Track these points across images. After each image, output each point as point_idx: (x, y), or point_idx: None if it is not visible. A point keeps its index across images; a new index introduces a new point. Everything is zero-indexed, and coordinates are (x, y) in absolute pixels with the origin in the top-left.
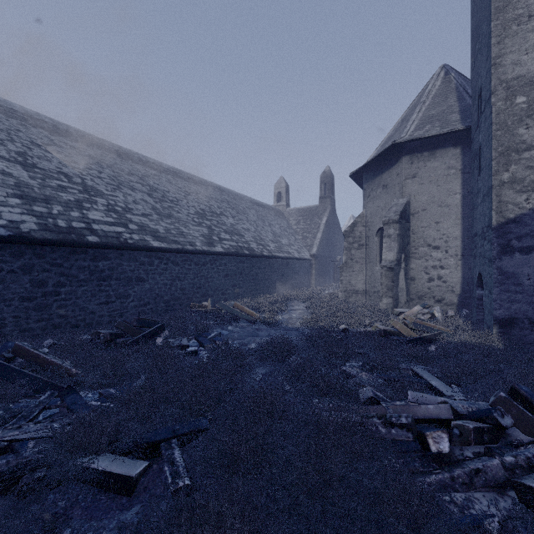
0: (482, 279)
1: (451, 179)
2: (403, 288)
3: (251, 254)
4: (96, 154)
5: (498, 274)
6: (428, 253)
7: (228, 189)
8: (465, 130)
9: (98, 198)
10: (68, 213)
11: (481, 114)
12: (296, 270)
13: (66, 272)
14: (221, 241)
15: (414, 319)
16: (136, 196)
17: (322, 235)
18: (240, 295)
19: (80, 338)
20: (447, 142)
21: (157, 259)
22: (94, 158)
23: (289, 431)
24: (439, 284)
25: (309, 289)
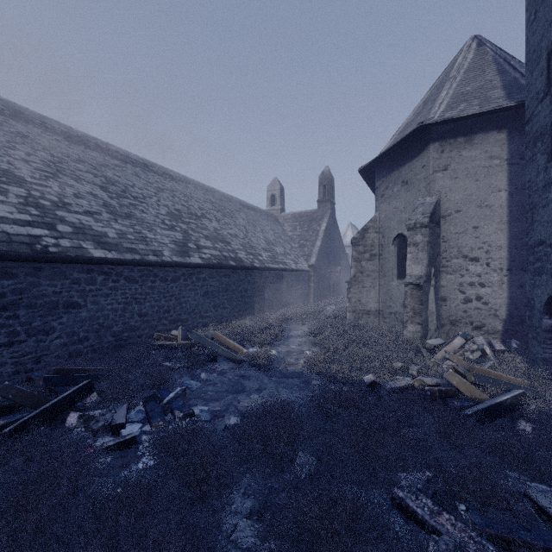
0: None
1: (494, 172)
2: (433, 311)
3: (239, 265)
4: (29, 133)
5: None
6: (464, 266)
7: (213, 189)
8: (513, 108)
9: (13, 186)
10: None
11: None
12: (293, 284)
13: None
14: (200, 249)
15: (462, 361)
16: (81, 188)
17: (321, 243)
18: (225, 318)
19: None
20: (489, 124)
21: (101, 275)
22: (24, 137)
23: None
24: (478, 306)
25: (308, 305)
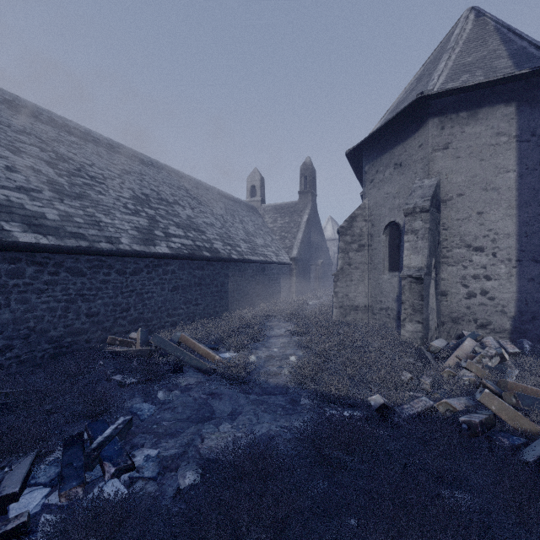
0: None
1: (502, 151)
2: (433, 307)
3: (214, 256)
4: None
5: None
6: (467, 256)
7: (189, 176)
8: (523, 78)
9: None
10: None
11: None
12: (274, 277)
13: None
14: (168, 238)
15: (483, 370)
16: (18, 161)
17: (303, 235)
18: (198, 315)
19: None
20: (495, 96)
21: (31, 266)
22: None
23: None
24: (483, 301)
25: (290, 299)
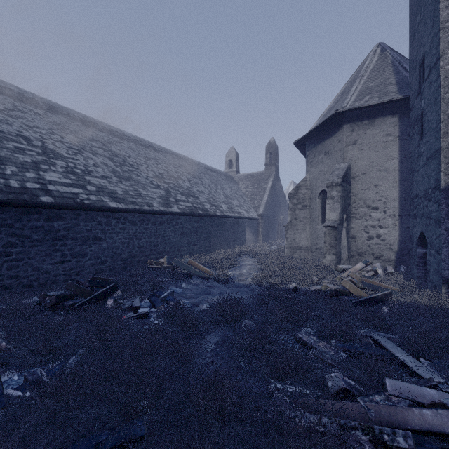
0: (426, 238)
1: (389, 145)
2: (345, 245)
3: (205, 214)
4: (60, 121)
5: (447, 234)
6: (368, 213)
7: (185, 157)
8: (402, 100)
9: (58, 160)
10: (23, 173)
11: (424, 81)
12: (245, 228)
13: (17, 232)
14: (177, 202)
15: (359, 277)
16: (97, 160)
17: (268, 197)
18: (195, 252)
19: (22, 303)
20: (385, 111)
21: (114, 219)
22: (58, 125)
23: (247, 448)
24: (378, 242)
25: (257, 244)
